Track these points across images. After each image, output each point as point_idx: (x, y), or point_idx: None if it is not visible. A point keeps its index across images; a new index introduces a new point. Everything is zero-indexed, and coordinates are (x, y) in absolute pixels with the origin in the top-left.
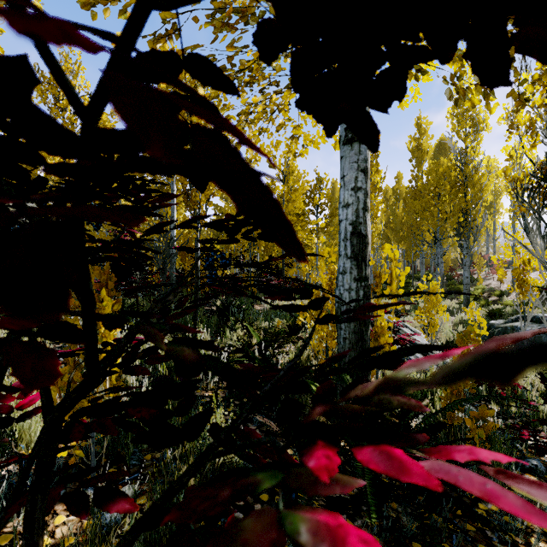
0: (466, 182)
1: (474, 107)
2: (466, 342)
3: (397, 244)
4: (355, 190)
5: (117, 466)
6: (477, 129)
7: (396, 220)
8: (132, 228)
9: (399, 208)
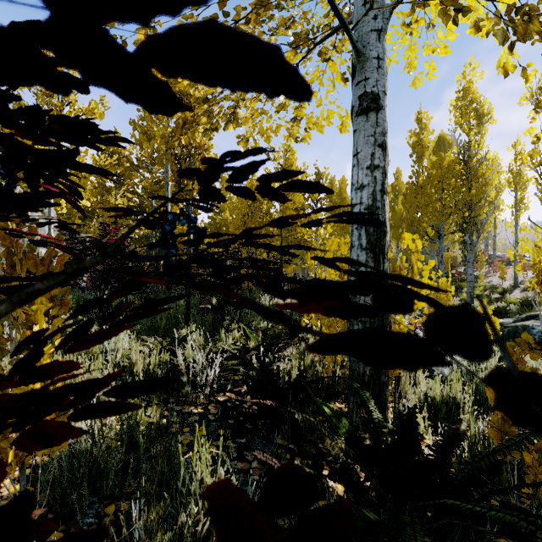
0: (470, 176)
1: (507, 75)
2: (520, 353)
3: (395, 240)
4: (372, 168)
5: (65, 526)
6: (481, 122)
7: (395, 217)
8: (74, 198)
9: (398, 204)
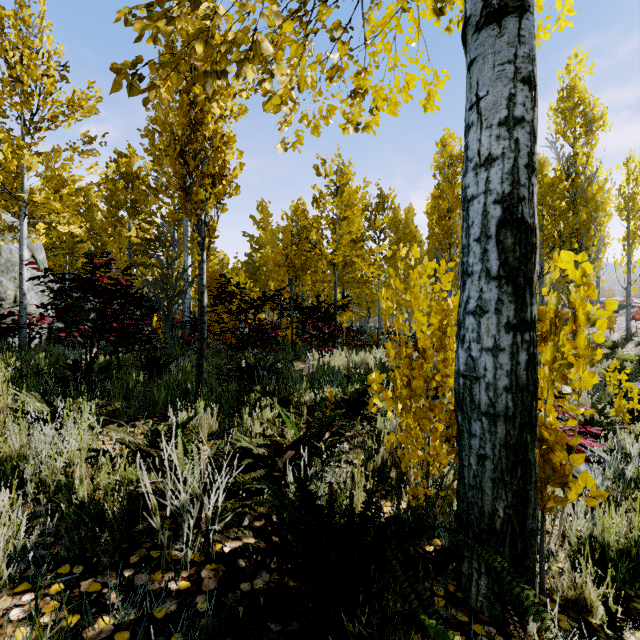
0: (576, 198)
1: None
2: None
3: None
4: (510, 124)
5: None
6: (591, 129)
7: None
8: None
9: None
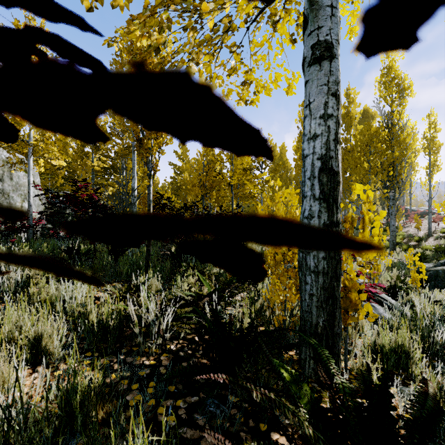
0: (393, 141)
1: None
2: None
3: None
4: (325, 117)
5: None
6: (402, 95)
7: None
8: None
9: None
